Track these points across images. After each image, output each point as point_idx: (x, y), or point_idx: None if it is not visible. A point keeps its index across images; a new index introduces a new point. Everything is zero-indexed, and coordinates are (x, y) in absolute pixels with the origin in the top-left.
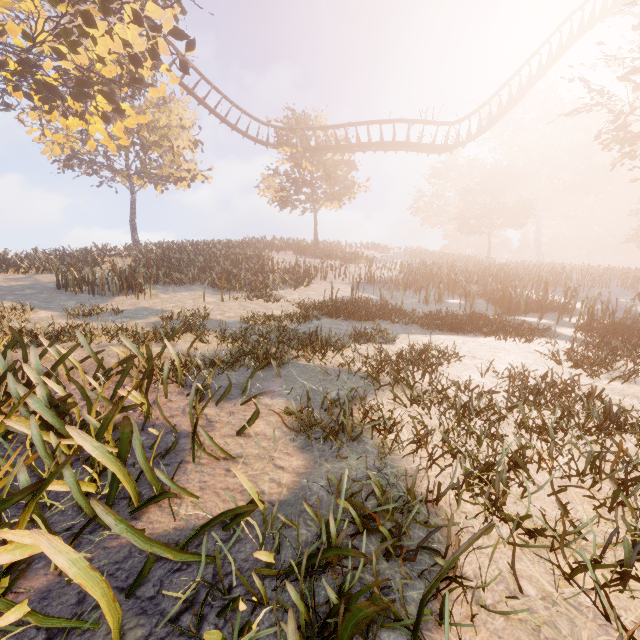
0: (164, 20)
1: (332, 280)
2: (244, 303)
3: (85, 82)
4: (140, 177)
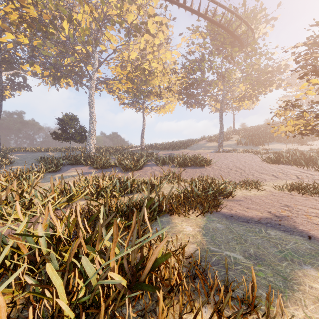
0: (283, 82)
1: None
2: (300, 146)
3: (251, 96)
4: (237, 110)
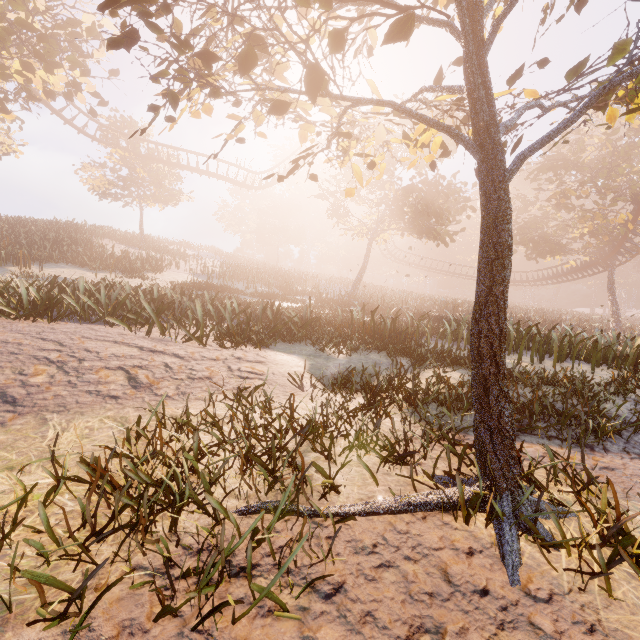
0: (88, 85)
1: (175, 270)
2: (129, 280)
3: None
4: None
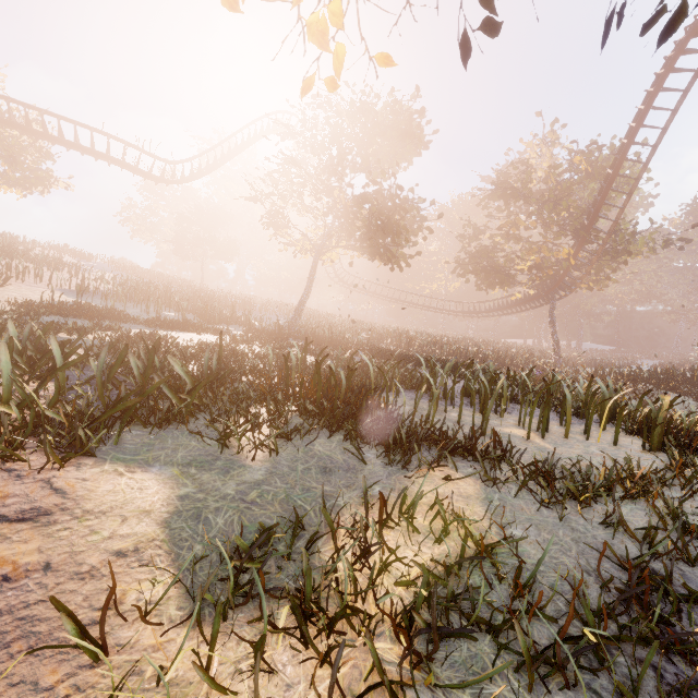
0: None
1: (33, 284)
2: None
3: None
4: None
